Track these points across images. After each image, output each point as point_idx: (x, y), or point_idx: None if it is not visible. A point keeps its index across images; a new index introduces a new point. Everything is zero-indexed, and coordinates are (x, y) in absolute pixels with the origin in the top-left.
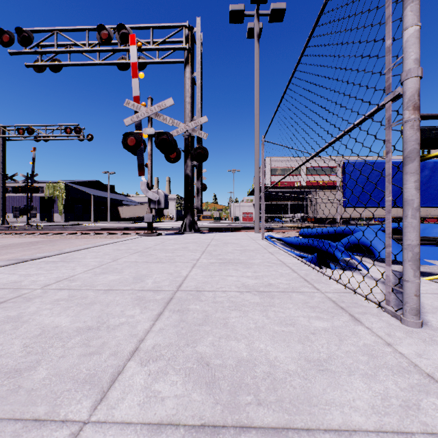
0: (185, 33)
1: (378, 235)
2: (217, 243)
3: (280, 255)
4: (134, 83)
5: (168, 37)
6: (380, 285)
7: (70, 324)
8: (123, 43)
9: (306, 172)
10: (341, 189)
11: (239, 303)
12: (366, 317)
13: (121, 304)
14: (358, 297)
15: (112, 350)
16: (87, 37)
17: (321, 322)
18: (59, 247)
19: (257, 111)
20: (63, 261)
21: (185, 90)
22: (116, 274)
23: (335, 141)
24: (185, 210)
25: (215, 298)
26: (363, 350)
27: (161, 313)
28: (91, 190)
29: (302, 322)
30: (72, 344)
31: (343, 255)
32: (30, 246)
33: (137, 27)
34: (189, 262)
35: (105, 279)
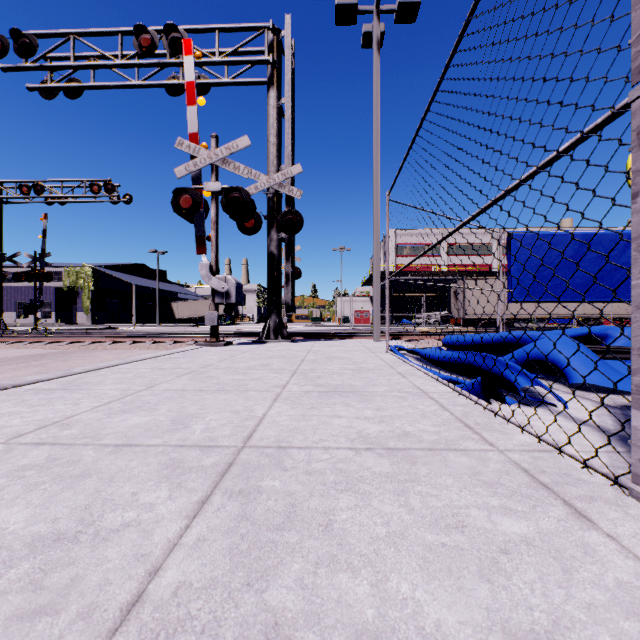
0: (269, 38)
1: (570, 345)
2: (316, 357)
3: (417, 378)
4: (190, 114)
5: (243, 44)
6: (597, 436)
7: (23, 527)
8: (174, 53)
9: (448, 252)
10: (504, 274)
11: (353, 475)
12: (597, 508)
13: (136, 478)
14: (568, 461)
15: (86, 600)
16: (120, 45)
17: (515, 522)
18: (74, 363)
19: (377, 157)
20: (64, 389)
21: (268, 125)
22: (144, 414)
23: (517, 186)
24: (268, 307)
25: (309, 464)
26: (621, 600)
27: (207, 499)
28: (131, 278)
29: (477, 522)
30: (7, 583)
31: (526, 381)
32: (29, 362)
33: (195, 29)
34: (270, 391)
35: (123, 423)
